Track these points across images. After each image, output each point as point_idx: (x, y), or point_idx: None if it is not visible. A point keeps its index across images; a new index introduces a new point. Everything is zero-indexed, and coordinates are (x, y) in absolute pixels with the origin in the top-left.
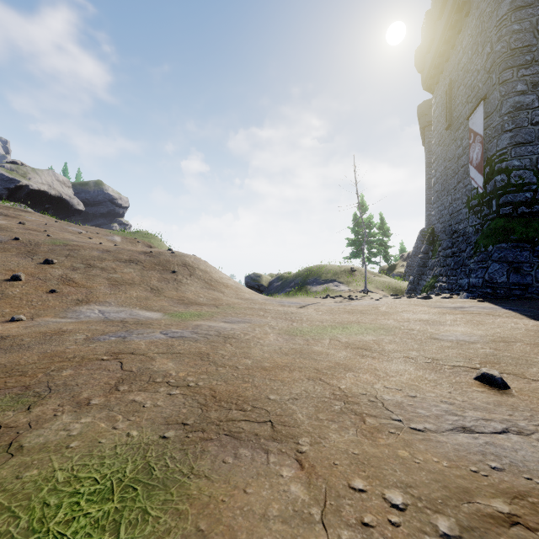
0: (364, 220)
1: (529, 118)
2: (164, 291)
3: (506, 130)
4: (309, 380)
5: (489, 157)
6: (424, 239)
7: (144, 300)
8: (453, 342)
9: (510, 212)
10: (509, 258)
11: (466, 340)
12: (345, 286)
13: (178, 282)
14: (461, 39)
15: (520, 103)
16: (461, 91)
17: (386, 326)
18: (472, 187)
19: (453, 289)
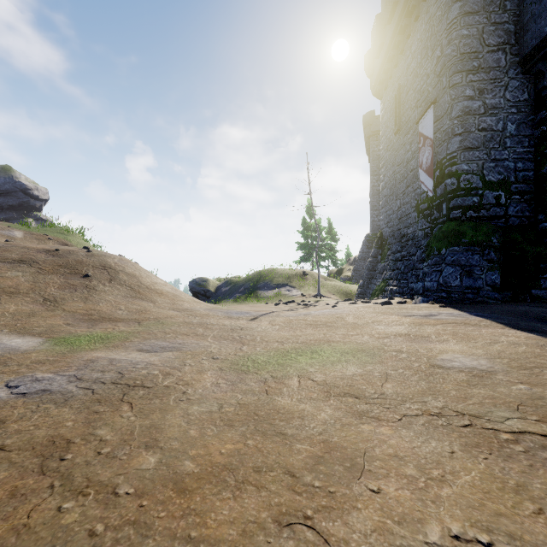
0: (314, 224)
1: (476, 123)
2: (65, 303)
3: (456, 133)
4: (281, 527)
5: (439, 160)
6: (369, 244)
7: (25, 317)
8: (465, 372)
9: (460, 216)
10: (462, 261)
11: (479, 368)
12: (298, 291)
13: (90, 289)
14: (411, 44)
15: (469, 108)
16: (411, 96)
17: (365, 346)
18: (422, 191)
19: (404, 293)
